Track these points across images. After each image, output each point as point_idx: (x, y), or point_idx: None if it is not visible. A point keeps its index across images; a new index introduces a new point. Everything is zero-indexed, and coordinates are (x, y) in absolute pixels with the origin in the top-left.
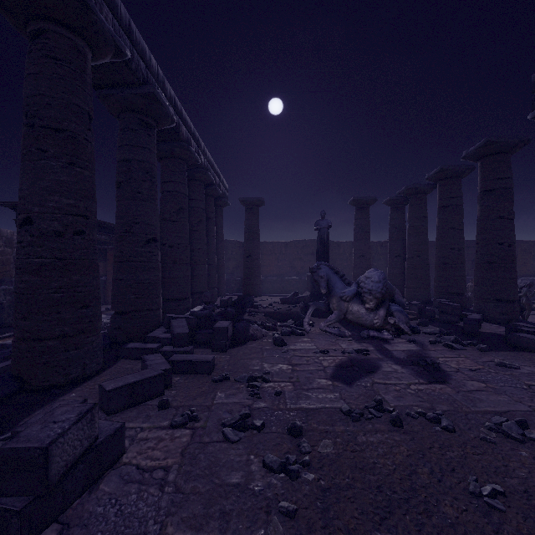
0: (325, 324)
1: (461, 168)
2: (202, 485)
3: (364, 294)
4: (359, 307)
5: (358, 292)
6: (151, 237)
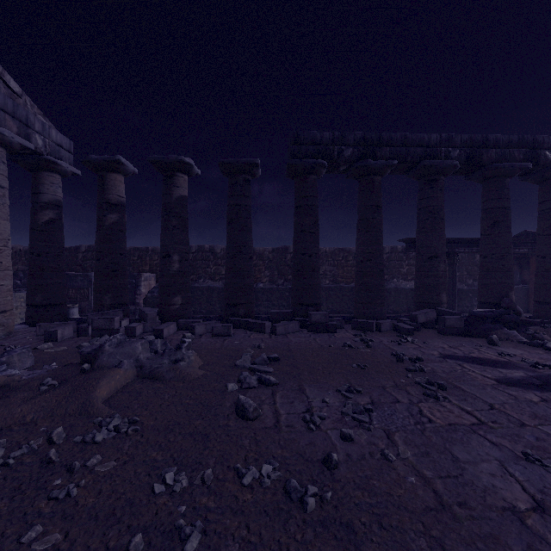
0: None
1: None
2: (332, 340)
3: None
4: None
5: None
6: (432, 255)
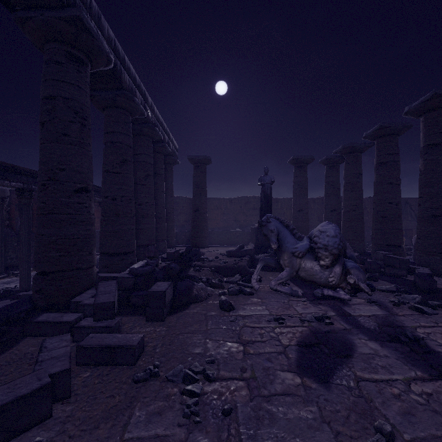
0: (276, 283)
1: (400, 125)
2: None
3: (319, 250)
4: (312, 263)
5: (311, 248)
6: (81, 186)
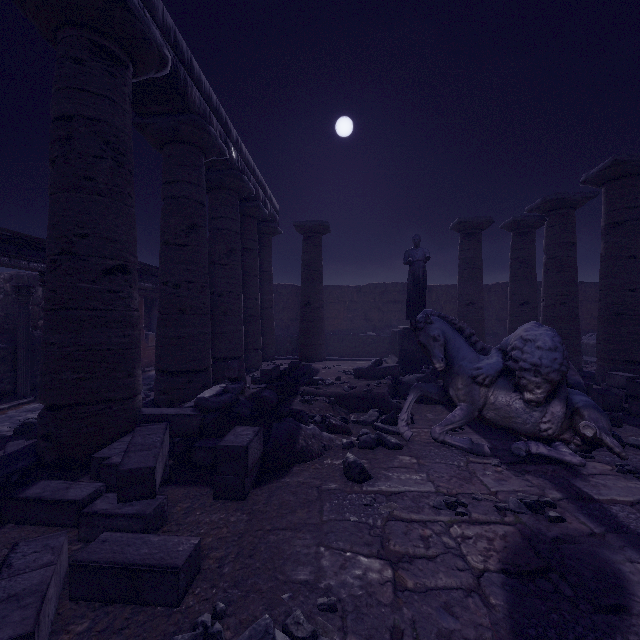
0: (443, 429)
1: None
2: None
3: (523, 373)
4: (509, 396)
5: (505, 368)
6: (115, 264)
